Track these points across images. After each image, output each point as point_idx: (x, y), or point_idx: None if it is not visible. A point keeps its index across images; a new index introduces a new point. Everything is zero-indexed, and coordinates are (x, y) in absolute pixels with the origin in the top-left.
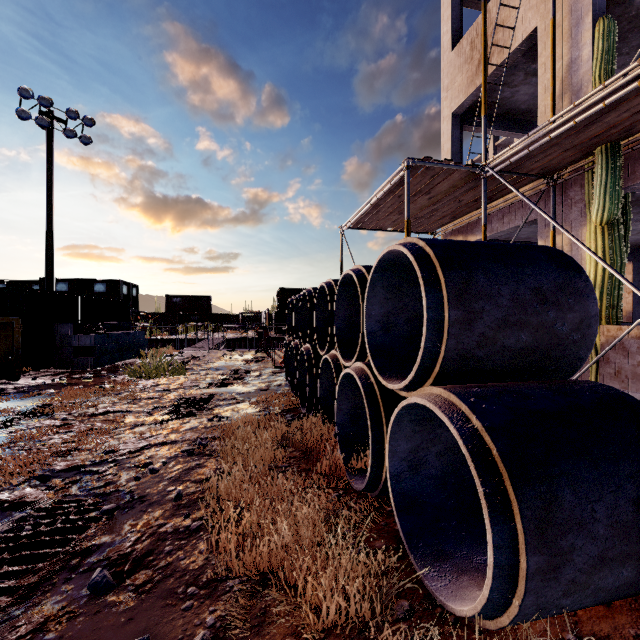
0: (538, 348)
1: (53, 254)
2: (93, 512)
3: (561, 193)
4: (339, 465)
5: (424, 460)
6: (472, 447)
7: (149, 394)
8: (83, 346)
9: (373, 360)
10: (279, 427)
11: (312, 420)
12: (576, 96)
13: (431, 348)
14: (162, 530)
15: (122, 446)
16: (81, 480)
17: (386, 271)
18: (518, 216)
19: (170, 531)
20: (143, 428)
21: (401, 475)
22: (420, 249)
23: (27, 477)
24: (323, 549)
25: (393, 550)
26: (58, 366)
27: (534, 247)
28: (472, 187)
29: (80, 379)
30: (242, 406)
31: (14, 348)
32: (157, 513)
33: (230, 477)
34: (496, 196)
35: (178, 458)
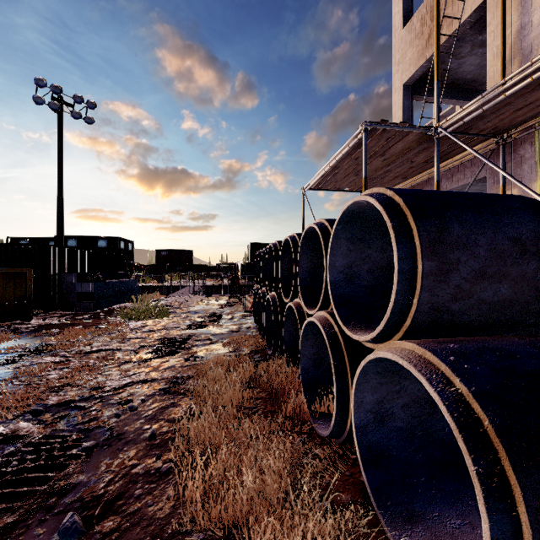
0: (517, 301)
1: (63, 215)
2: (75, 448)
3: (510, 151)
4: (303, 408)
5: (390, 412)
6: (458, 415)
7: (137, 334)
8: (85, 292)
9: (337, 310)
10: (247, 368)
11: (277, 362)
12: (526, 59)
13: (402, 301)
14: (134, 471)
15: (108, 383)
16: (69, 415)
17: (349, 223)
18: (467, 175)
19: (141, 473)
20: (128, 366)
21: (367, 427)
22: (388, 198)
23: (22, 411)
24: (289, 510)
25: (360, 506)
26: (64, 309)
27: (506, 196)
28: (424, 148)
29: (81, 320)
30: (215, 346)
31: (27, 294)
32: (131, 452)
33: (199, 420)
34: (446, 156)
35: (155, 396)
